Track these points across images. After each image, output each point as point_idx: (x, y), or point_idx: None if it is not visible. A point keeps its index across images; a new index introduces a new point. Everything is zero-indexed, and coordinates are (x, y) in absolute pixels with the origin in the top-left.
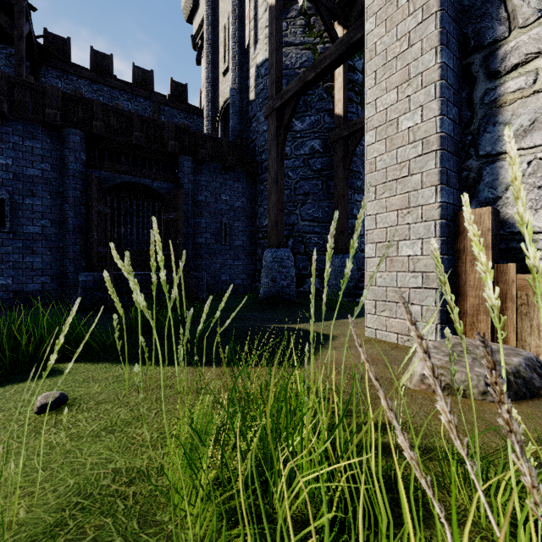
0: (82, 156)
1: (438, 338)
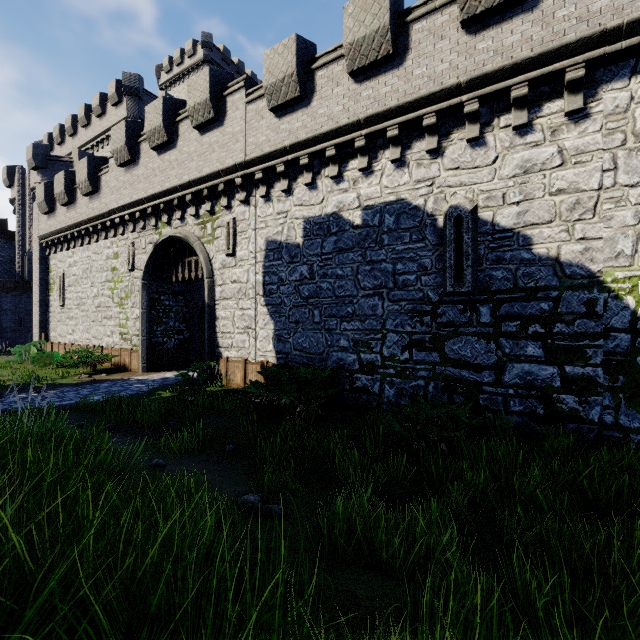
0: None
1: None
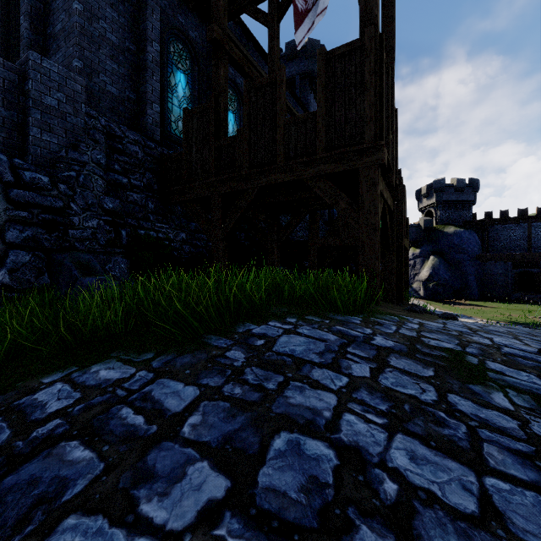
0: (511, 267)
1: None
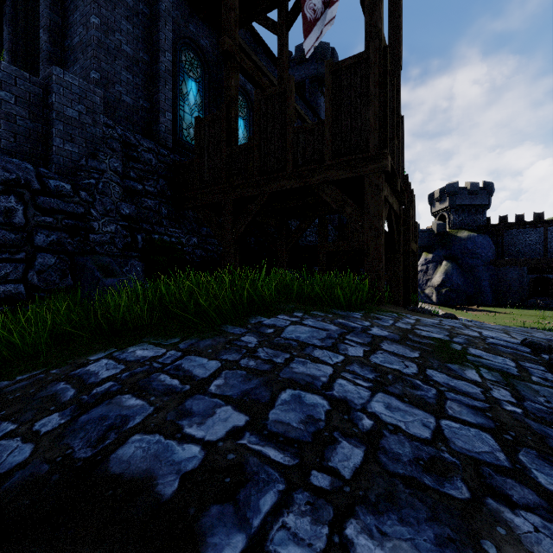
0: (526, 272)
1: None
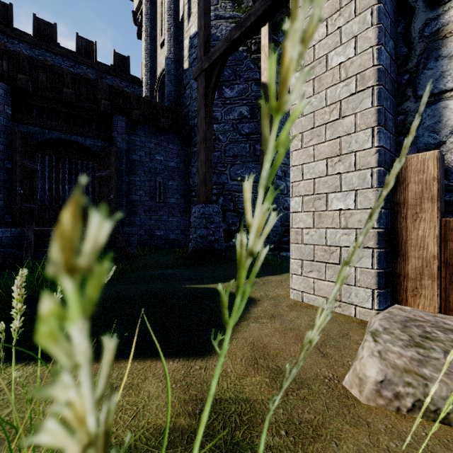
0: (6, 109)
1: (375, 305)
